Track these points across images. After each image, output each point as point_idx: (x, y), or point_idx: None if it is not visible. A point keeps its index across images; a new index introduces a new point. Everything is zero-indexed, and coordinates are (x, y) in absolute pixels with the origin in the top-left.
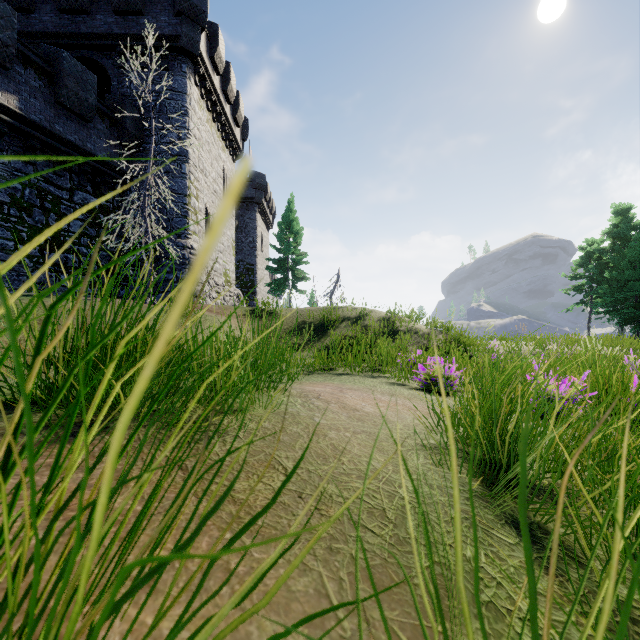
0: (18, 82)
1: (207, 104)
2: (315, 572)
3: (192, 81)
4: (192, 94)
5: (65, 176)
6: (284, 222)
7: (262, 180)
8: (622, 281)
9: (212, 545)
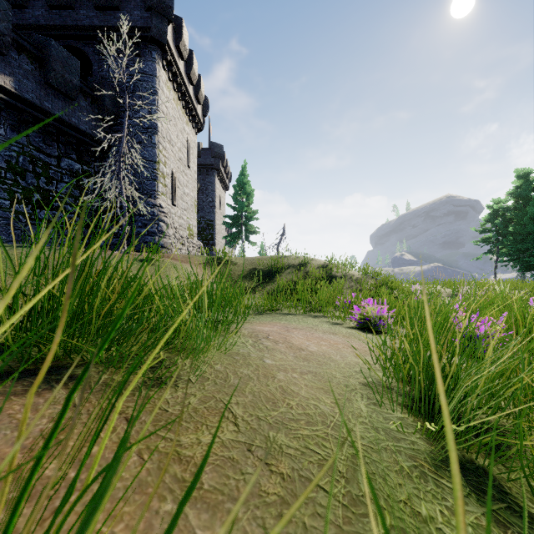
0: (13, 66)
1: (173, 85)
2: None
3: (161, 66)
4: (161, 76)
5: (53, 146)
6: (238, 185)
7: (220, 150)
8: (524, 234)
9: (150, 521)
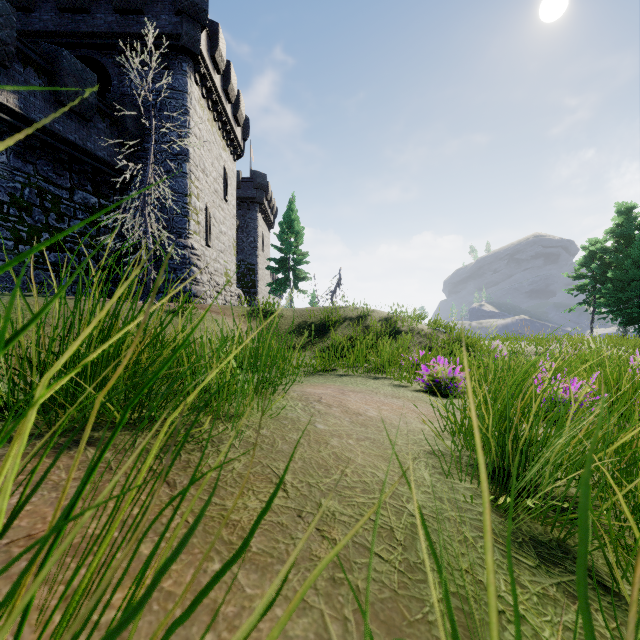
0: (17, 81)
1: (208, 103)
2: (316, 610)
3: (193, 80)
4: (193, 93)
5: (65, 175)
6: (285, 222)
7: (263, 180)
8: (626, 281)
9: (198, 579)
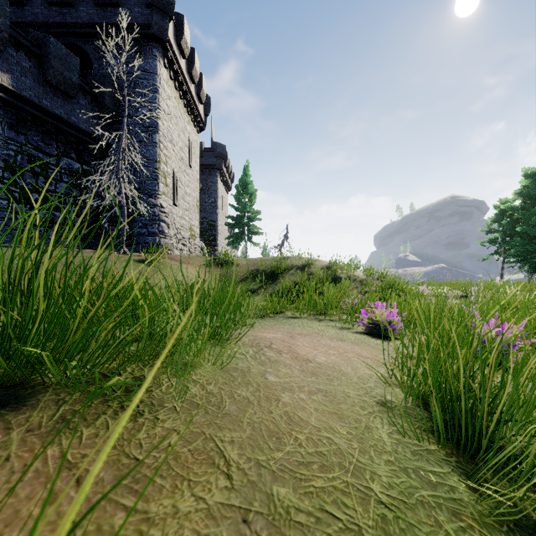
0: (10, 63)
1: (175, 83)
2: None
3: (162, 63)
4: (162, 74)
5: (52, 144)
6: (241, 185)
7: (222, 149)
8: (532, 234)
9: None
